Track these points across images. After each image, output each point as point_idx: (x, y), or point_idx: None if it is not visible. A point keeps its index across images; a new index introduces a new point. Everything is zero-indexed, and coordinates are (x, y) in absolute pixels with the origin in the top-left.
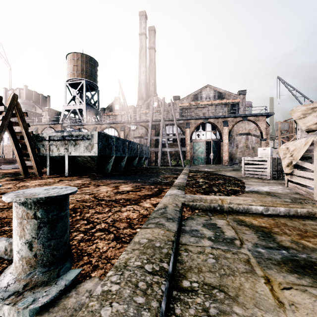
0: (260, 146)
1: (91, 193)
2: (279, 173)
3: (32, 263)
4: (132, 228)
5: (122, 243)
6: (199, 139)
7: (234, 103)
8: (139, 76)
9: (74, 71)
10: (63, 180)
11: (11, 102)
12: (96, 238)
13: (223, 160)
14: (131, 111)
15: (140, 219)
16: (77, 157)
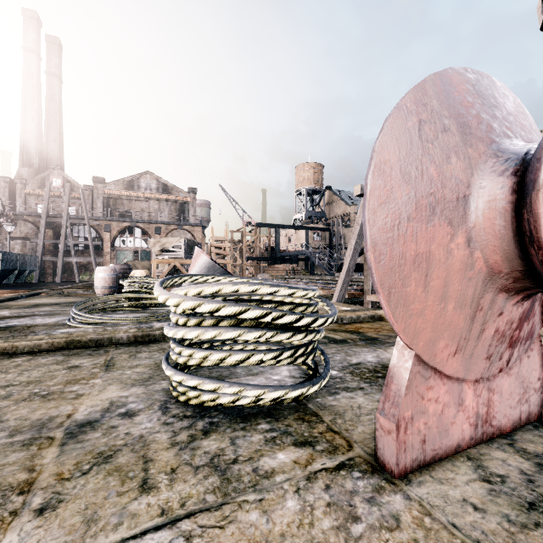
0: None
1: None
2: None
3: None
4: None
5: None
6: (125, 247)
7: (183, 202)
8: (23, 123)
9: None
10: None
11: None
12: None
13: None
14: (3, 187)
15: None
16: None
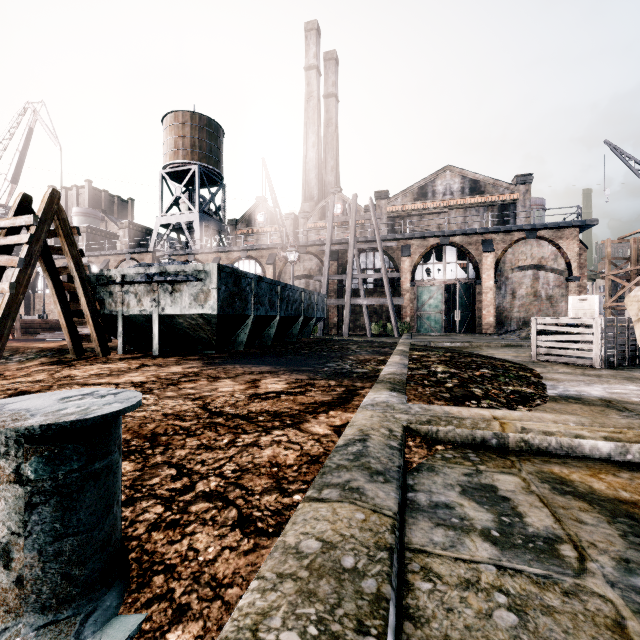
0: (566, 293)
1: (198, 397)
2: (620, 354)
3: (10, 601)
4: (282, 492)
5: (255, 537)
6: (430, 280)
7: (506, 203)
8: (305, 152)
9: (176, 147)
10: (147, 365)
11: (48, 206)
12: (192, 519)
13: (483, 324)
14: (289, 225)
15: (304, 466)
16: (177, 317)
